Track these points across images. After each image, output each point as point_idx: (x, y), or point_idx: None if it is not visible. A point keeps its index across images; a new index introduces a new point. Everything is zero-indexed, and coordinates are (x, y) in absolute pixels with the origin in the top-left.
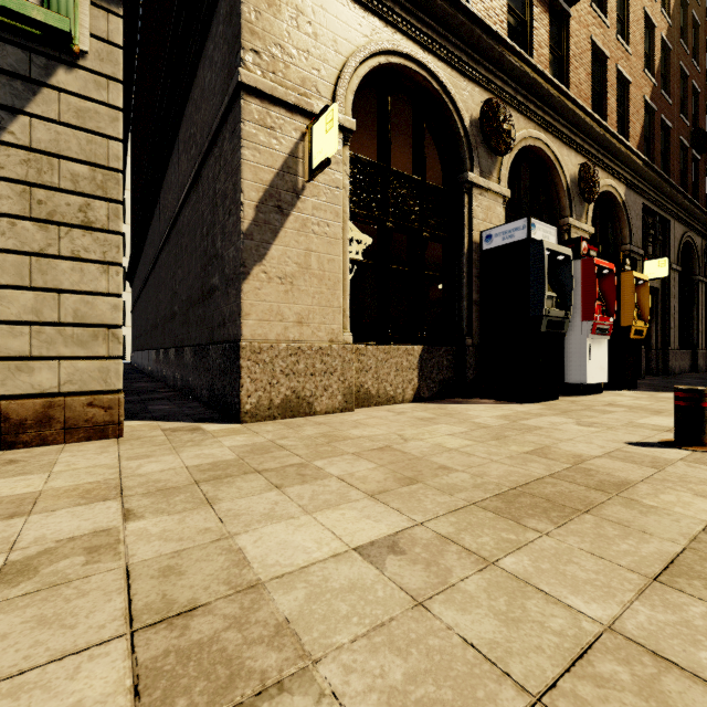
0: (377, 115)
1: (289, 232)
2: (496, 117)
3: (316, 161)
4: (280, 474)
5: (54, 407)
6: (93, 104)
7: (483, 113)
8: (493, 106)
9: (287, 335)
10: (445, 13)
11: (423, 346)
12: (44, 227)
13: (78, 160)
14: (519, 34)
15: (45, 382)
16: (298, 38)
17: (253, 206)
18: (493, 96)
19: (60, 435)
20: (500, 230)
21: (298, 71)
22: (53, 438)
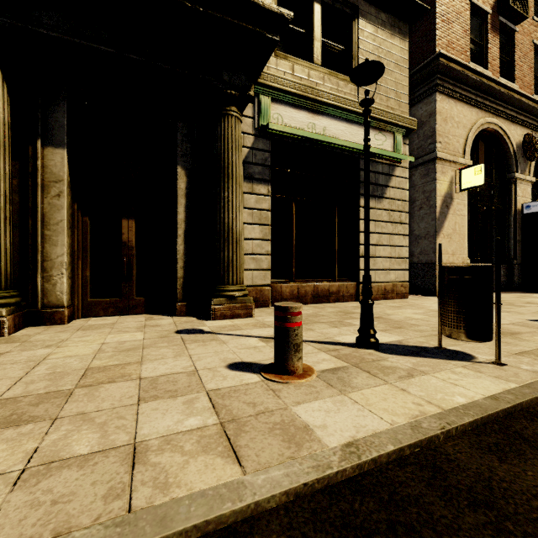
0: (470, 151)
1: (449, 216)
2: (531, 142)
3: (465, 186)
4: (511, 305)
5: (394, 286)
6: (401, 178)
7: (524, 141)
8: (530, 137)
9: (449, 260)
10: (508, 97)
11: (493, 264)
12: (392, 224)
13: (398, 199)
14: (535, 85)
15: (392, 278)
16: (452, 131)
17: (439, 206)
18: (526, 128)
19: (395, 296)
20: (537, 203)
21: (452, 145)
22: (394, 297)
